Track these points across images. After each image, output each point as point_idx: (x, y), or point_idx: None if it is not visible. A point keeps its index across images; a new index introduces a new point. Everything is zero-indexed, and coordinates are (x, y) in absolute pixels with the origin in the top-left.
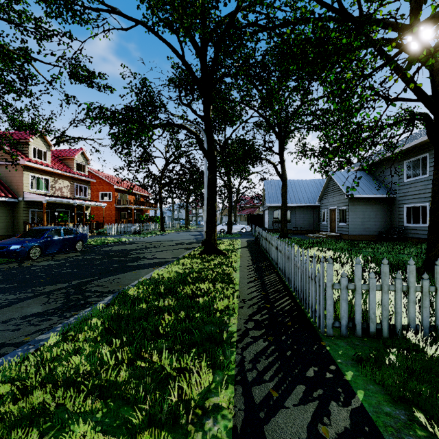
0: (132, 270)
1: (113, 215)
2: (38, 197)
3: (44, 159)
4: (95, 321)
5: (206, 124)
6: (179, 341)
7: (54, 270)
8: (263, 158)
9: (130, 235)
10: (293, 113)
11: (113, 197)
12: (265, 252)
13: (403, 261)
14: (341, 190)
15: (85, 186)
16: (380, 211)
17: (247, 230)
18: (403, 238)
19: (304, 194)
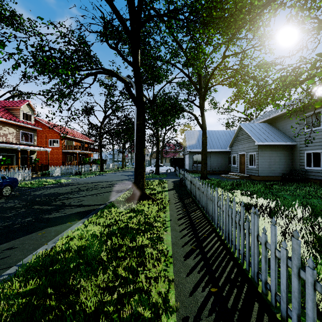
0: (42, 228)
1: (60, 158)
2: None
3: None
4: None
5: (135, 69)
6: None
7: None
8: (186, 110)
9: (71, 176)
10: (214, 68)
11: (60, 143)
12: (192, 196)
13: None
14: (250, 138)
15: (31, 133)
16: (283, 156)
17: (172, 170)
18: (304, 179)
19: (217, 142)
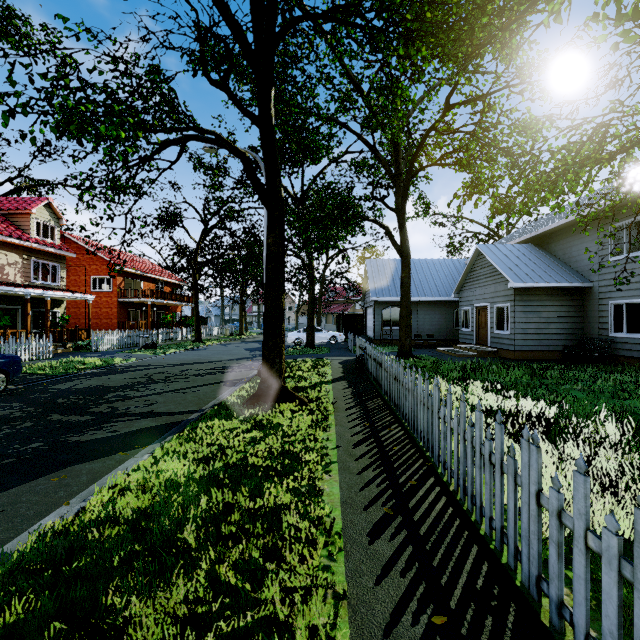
0: (62, 466)
1: (114, 315)
2: None
3: None
4: None
5: (263, 130)
6: None
7: None
8: (370, 218)
9: (136, 351)
10: (427, 131)
11: (114, 284)
12: (381, 394)
13: None
14: (498, 275)
15: (54, 264)
16: (565, 311)
17: (340, 339)
18: (608, 357)
19: (430, 282)
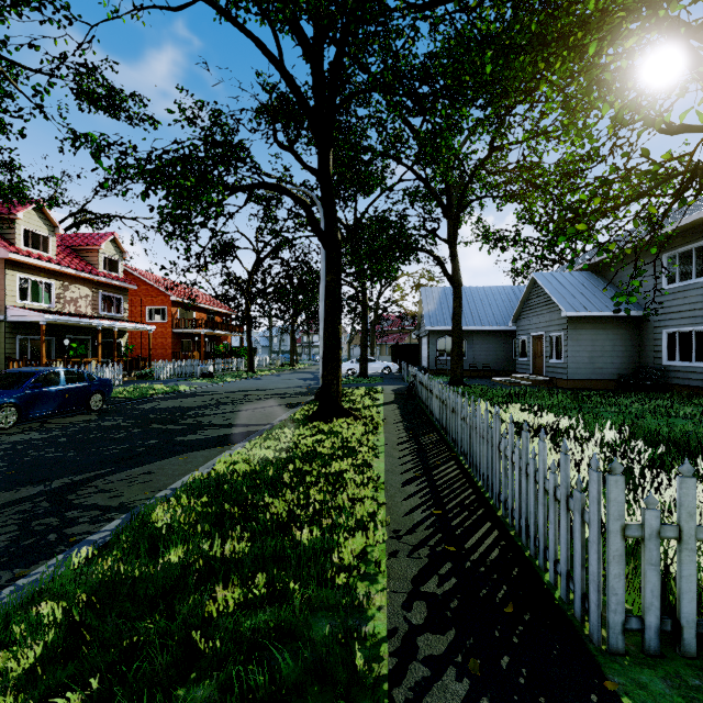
0: (181, 453)
1: (169, 346)
2: (32, 314)
3: (44, 249)
4: (47, 608)
5: (323, 183)
6: (237, 697)
7: (31, 453)
8: (422, 249)
9: (195, 380)
10: (474, 169)
11: (169, 315)
12: (427, 413)
13: (697, 437)
14: (553, 303)
15: (118, 296)
16: (621, 340)
17: (393, 370)
18: (662, 386)
19: (487, 310)
